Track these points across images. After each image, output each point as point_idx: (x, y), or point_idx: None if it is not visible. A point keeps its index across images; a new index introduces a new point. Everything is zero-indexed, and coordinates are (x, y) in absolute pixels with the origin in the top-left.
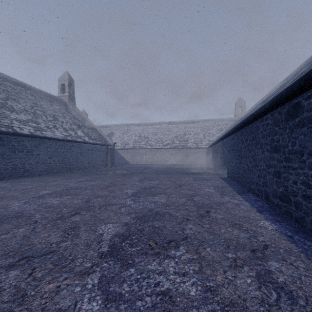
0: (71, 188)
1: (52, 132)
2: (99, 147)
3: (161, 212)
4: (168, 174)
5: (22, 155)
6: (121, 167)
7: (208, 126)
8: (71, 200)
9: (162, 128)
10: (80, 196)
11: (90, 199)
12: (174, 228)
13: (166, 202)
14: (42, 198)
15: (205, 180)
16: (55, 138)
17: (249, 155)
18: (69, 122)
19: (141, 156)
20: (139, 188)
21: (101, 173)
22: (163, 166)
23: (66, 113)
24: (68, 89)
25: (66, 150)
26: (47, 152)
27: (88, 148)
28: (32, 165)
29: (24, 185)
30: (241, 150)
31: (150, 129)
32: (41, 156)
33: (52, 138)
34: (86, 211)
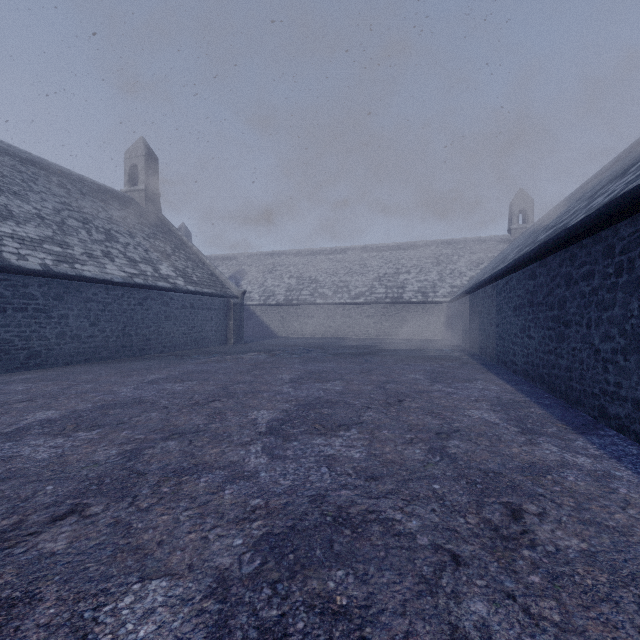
0: (116, 403)
1: (100, 266)
2: (208, 302)
3: (352, 513)
4: (363, 364)
5: (23, 318)
6: (257, 345)
7: (449, 256)
8: (91, 448)
9: (348, 260)
10: (123, 433)
11: (147, 445)
12: (415, 627)
13: (367, 461)
14: (17, 439)
15: (460, 382)
16: (104, 280)
17: (600, 319)
18: (144, 245)
19: (302, 321)
20: (291, 407)
21: (207, 360)
22: (349, 343)
23: (137, 227)
24: (145, 177)
25: (132, 308)
26: (85, 312)
27: (185, 304)
28: (49, 343)
29: (9, 392)
30: (565, 306)
31: (323, 263)
32: (70, 320)
33: (99, 279)
34: (107, 501)
